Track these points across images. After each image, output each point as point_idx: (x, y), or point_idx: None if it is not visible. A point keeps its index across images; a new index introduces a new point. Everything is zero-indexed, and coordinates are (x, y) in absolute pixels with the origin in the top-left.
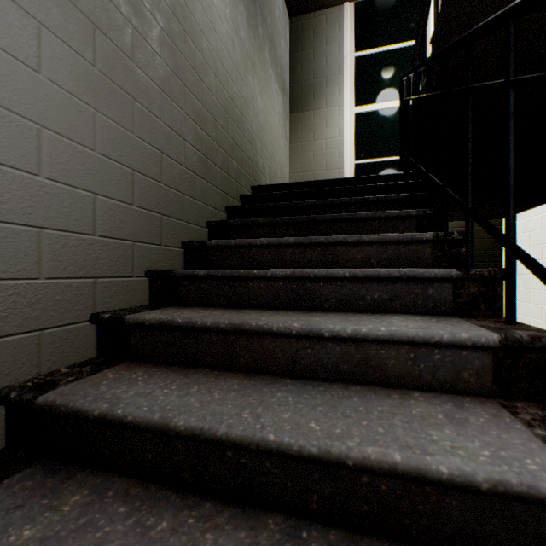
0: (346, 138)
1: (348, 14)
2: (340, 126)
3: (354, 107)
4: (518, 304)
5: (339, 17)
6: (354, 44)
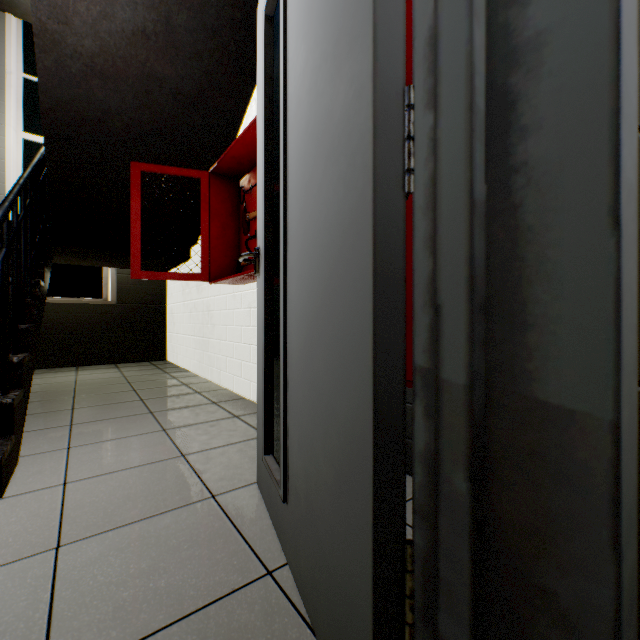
0: (10, 163)
1: (13, 29)
2: (2, 147)
3: (24, 132)
4: (172, 335)
5: (1, 24)
6: (24, 64)
